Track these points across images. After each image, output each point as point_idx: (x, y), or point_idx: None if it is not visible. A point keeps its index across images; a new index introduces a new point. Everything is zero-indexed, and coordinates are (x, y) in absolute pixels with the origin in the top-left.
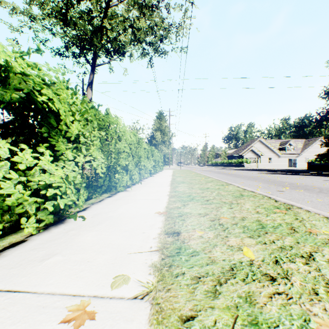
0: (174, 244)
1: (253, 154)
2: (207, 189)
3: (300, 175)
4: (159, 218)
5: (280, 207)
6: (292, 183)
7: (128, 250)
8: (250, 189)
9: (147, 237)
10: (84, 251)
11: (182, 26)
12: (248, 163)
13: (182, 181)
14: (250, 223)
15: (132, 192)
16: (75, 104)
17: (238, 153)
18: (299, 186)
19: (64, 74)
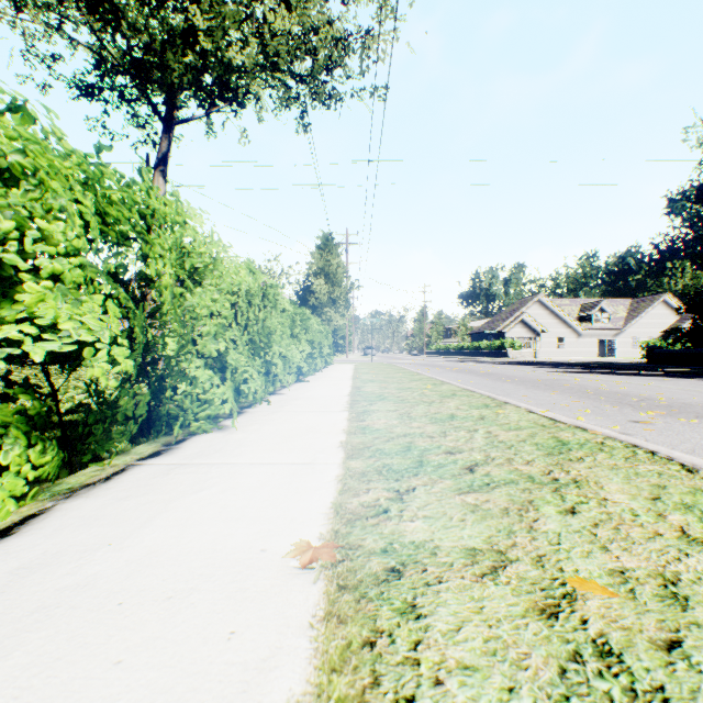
0: None
1: (525, 331)
2: (453, 420)
3: (642, 375)
4: (302, 592)
5: None
6: (647, 397)
7: None
8: (567, 419)
9: None
10: None
11: (376, 36)
12: (515, 348)
13: (378, 395)
14: None
15: (235, 434)
16: None
17: (493, 328)
18: (674, 407)
19: None
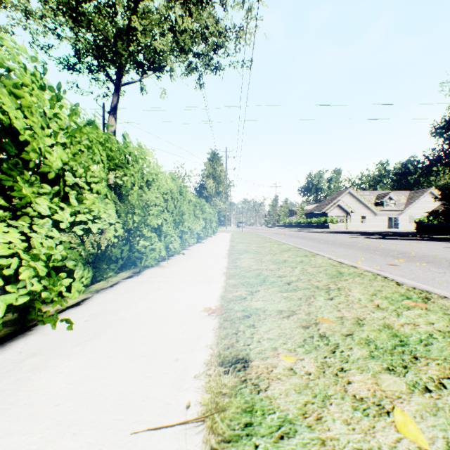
0: (238, 397)
1: (340, 212)
2: (285, 263)
3: (409, 239)
4: (209, 321)
5: (412, 296)
6: (404, 252)
7: (135, 418)
8: (349, 262)
9: (183, 374)
10: (33, 422)
11: (245, 31)
12: (333, 223)
13: (245, 250)
14: (375, 334)
15: (168, 269)
16: (58, 116)
17: (320, 210)
18: (416, 257)
19: (33, 58)
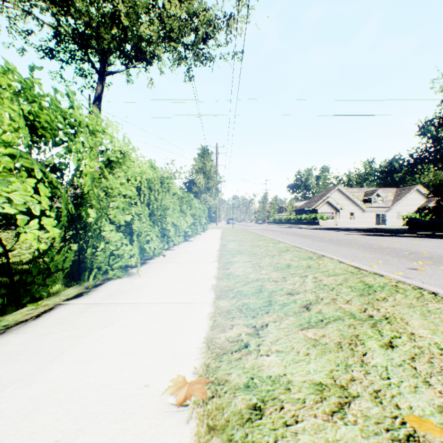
0: None
1: (329, 208)
2: (289, 269)
3: (406, 236)
4: (175, 434)
5: None
6: (414, 251)
7: None
8: (367, 268)
9: None
10: None
11: (236, 19)
12: (323, 219)
13: (238, 250)
14: None
15: (138, 279)
16: None
17: (309, 207)
18: (434, 258)
19: None
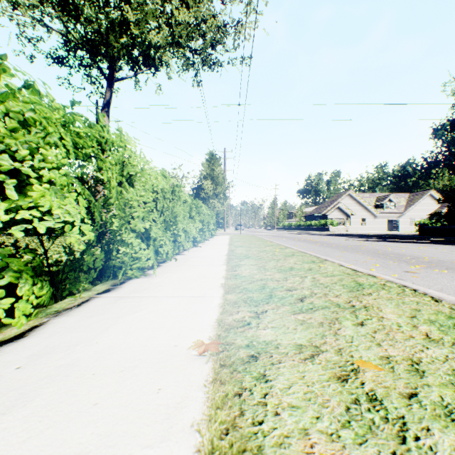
0: None
1: (340, 214)
2: (292, 271)
3: (415, 242)
4: (199, 368)
5: None
6: (416, 256)
7: None
8: (364, 270)
9: None
10: None
11: (244, 25)
12: (333, 225)
13: (245, 255)
14: (451, 393)
15: (155, 279)
16: None
17: (320, 212)
18: (432, 263)
19: None
